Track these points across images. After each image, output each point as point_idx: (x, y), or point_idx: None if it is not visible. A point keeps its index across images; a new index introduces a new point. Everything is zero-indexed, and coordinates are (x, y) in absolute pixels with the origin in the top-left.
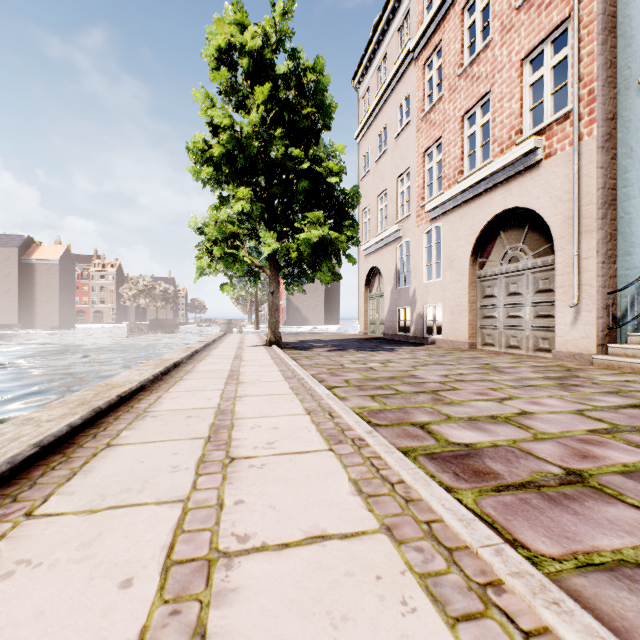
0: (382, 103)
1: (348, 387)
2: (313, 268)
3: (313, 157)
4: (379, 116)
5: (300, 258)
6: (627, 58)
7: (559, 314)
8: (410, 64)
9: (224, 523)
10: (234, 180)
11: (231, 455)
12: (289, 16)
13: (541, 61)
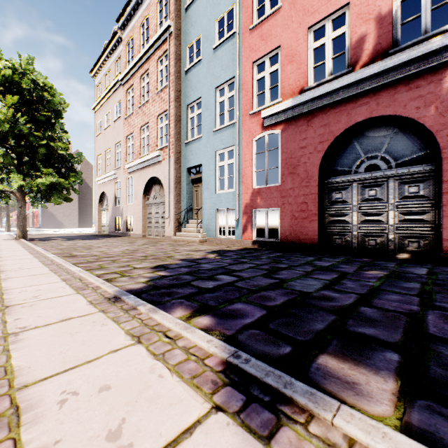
0: (108, 97)
1: (55, 249)
2: (49, 196)
3: (49, 136)
4: (106, 103)
5: (39, 191)
6: (183, 133)
7: (166, 222)
8: (121, 86)
9: None
10: None
11: None
12: (31, 64)
13: None
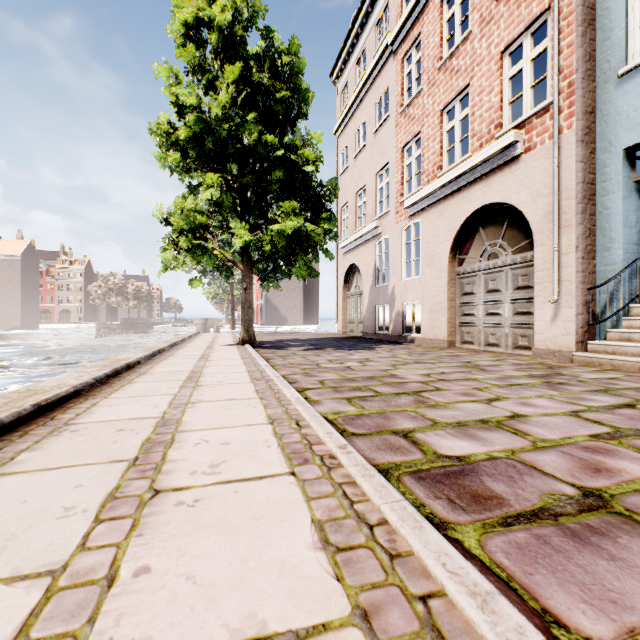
0: (361, 98)
1: (322, 389)
2: (288, 262)
3: (288, 145)
4: (358, 111)
5: (274, 251)
6: (606, 51)
7: (539, 311)
8: (389, 58)
9: (103, 618)
10: (203, 166)
11: (156, 486)
12: None
13: (516, 62)
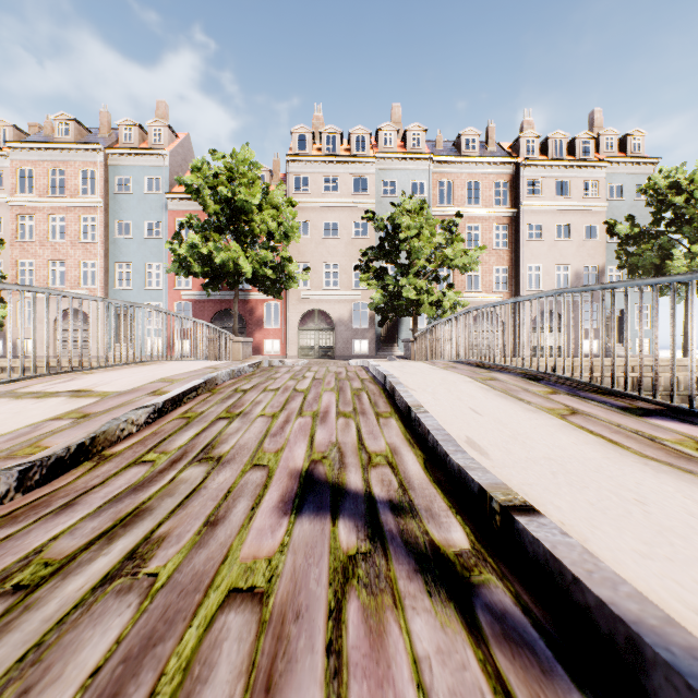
0: None
1: None
2: None
3: None
4: None
5: None
6: (111, 281)
7: (94, 345)
8: (4, 203)
9: None
10: None
11: None
12: None
13: None
